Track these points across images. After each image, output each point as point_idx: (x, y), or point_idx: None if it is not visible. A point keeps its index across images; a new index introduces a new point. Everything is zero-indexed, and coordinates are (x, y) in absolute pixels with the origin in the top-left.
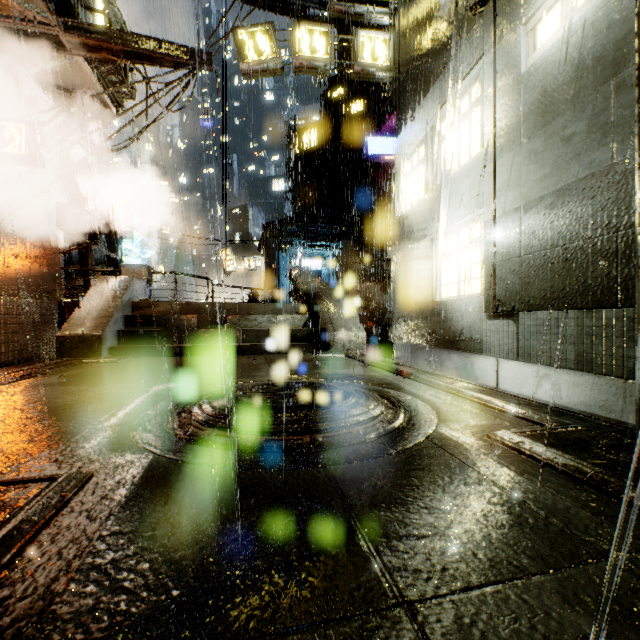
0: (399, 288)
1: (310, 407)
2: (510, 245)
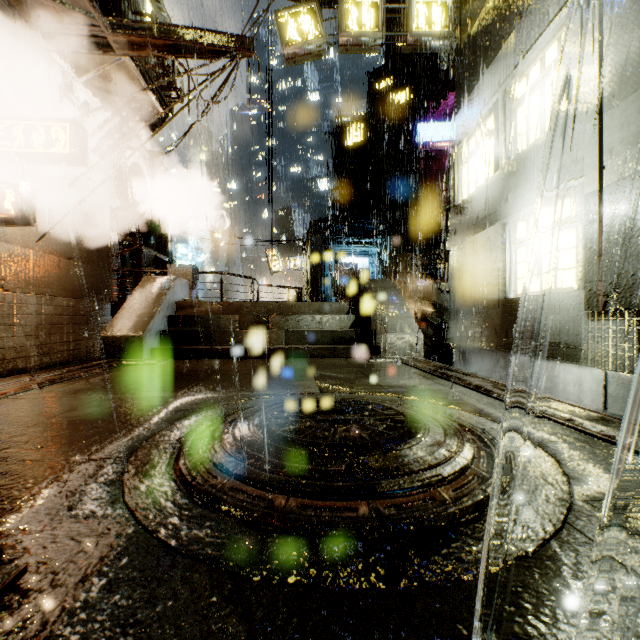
0: (460, 284)
1: (366, 447)
2: (627, 221)
